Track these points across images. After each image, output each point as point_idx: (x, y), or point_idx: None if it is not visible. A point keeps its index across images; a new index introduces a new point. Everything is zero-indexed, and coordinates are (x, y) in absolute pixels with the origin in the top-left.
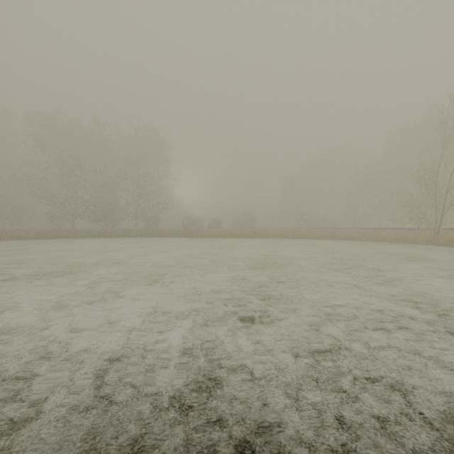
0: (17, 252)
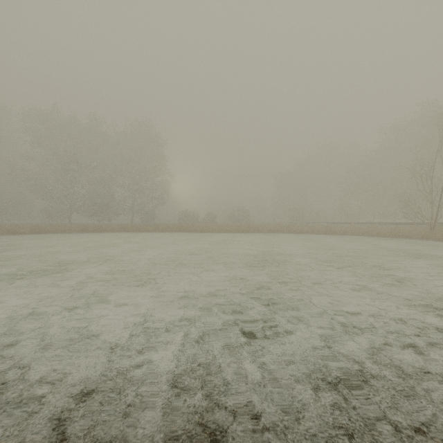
0: (8, 248)
